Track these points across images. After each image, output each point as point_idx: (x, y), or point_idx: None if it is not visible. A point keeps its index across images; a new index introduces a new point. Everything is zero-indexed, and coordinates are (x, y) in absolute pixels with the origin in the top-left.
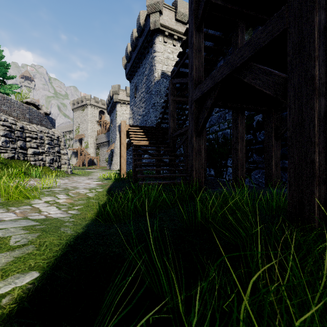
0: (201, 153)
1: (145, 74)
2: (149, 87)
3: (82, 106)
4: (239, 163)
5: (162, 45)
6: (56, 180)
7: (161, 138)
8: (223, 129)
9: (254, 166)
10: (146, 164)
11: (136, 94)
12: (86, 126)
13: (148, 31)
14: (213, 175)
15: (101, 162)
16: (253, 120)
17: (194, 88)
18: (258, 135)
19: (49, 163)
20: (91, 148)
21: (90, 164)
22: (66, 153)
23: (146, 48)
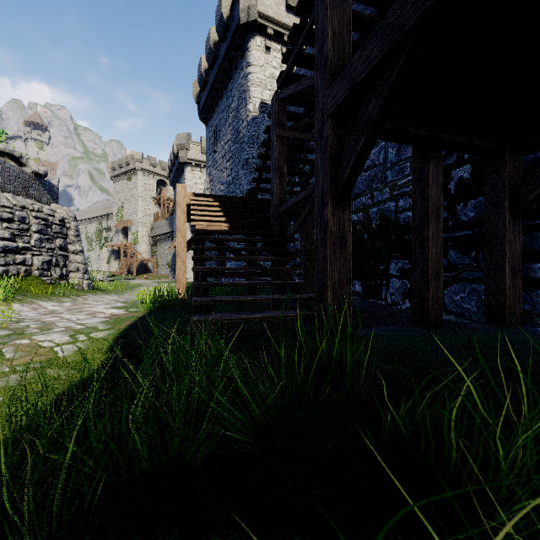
0: (345, 245)
1: (231, 108)
2: (239, 130)
3: (128, 171)
4: (430, 270)
5: (262, 53)
6: (44, 303)
7: (256, 218)
8: (381, 201)
9: (450, 276)
10: (233, 271)
11: (216, 147)
12: (135, 207)
13: (237, 27)
14: (360, 293)
15: (161, 268)
16: (448, 178)
17: (329, 83)
18: (460, 210)
19: (41, 269)
20: (143, 244)
21: (142, 271)
22: (80, 250)
23: (234, 60)
